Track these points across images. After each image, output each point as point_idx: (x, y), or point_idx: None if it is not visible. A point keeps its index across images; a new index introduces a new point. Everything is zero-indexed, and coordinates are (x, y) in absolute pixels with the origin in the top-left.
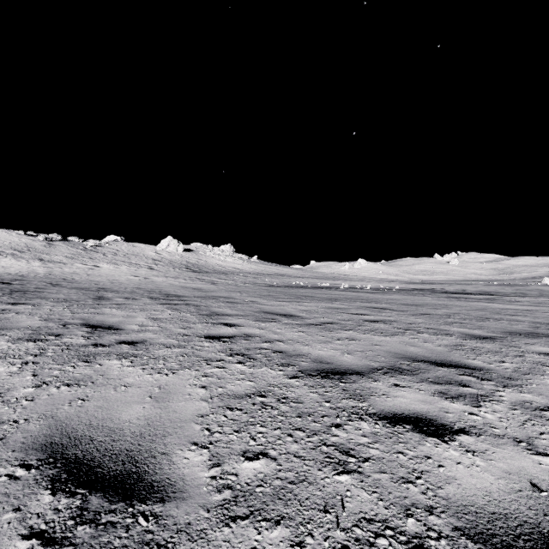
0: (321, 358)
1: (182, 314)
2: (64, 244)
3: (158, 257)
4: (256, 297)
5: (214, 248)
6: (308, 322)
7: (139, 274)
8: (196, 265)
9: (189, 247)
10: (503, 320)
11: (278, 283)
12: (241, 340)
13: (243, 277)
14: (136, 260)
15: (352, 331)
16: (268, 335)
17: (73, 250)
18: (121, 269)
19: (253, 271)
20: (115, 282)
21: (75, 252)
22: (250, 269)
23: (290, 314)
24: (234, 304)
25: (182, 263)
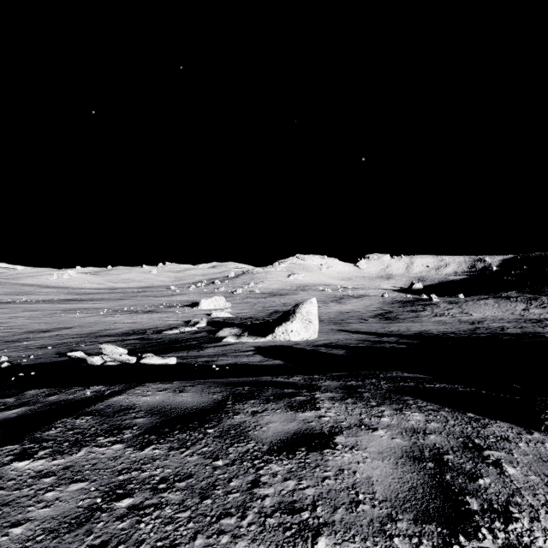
0: None
1: None
2: None
3: None
4: None
5: None
6: None
7: None
8: None
9: None
10: (44, 309)
11: None
12: None
13: None
14: None
15: None
16: None
17: None
18: None
19: None
20: None
21: None
22: None
23: None
24: None
25: None
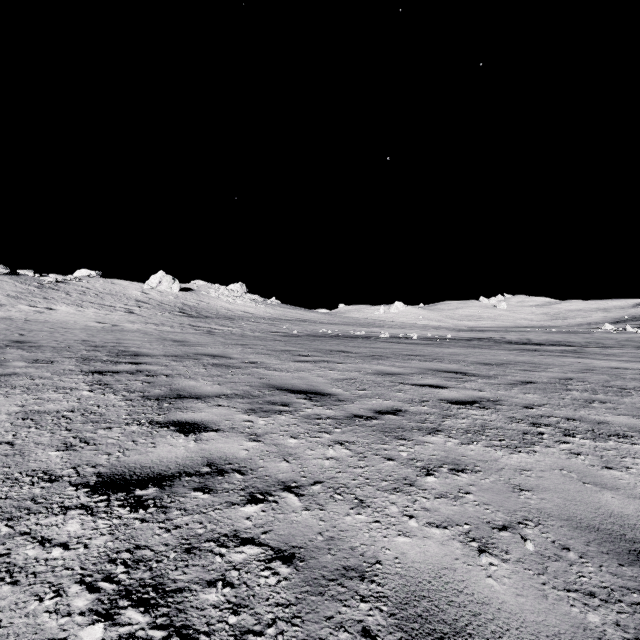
0: (417, 589)
1: (105, 397)
2: (11, 280)
3: (144, 298)
4: (264, 354)
5: (220, 287)
6: (350, 412)
7: (107, 320)
8: (194, 308)
9: (188, 286)
10: None
11: (299, 331)
12: (190, 491)
13: (254, 323)
14: (112, 301)
15: (443, 435)
16: (264, 464)
17: (22, 288)
18: (85, 313)
19: (269, 316)
20: (58, 331)
21: (25, 290)
22: (264, 314)
23: (316, 390)
24: (223, 370)
25: (175, 306)
